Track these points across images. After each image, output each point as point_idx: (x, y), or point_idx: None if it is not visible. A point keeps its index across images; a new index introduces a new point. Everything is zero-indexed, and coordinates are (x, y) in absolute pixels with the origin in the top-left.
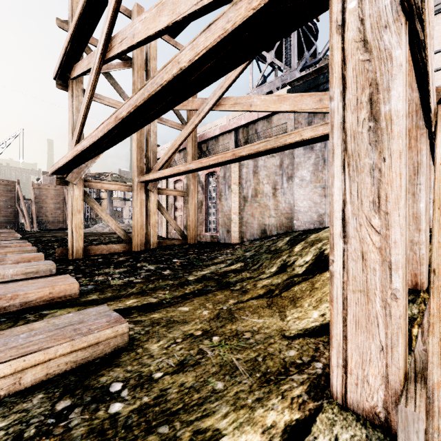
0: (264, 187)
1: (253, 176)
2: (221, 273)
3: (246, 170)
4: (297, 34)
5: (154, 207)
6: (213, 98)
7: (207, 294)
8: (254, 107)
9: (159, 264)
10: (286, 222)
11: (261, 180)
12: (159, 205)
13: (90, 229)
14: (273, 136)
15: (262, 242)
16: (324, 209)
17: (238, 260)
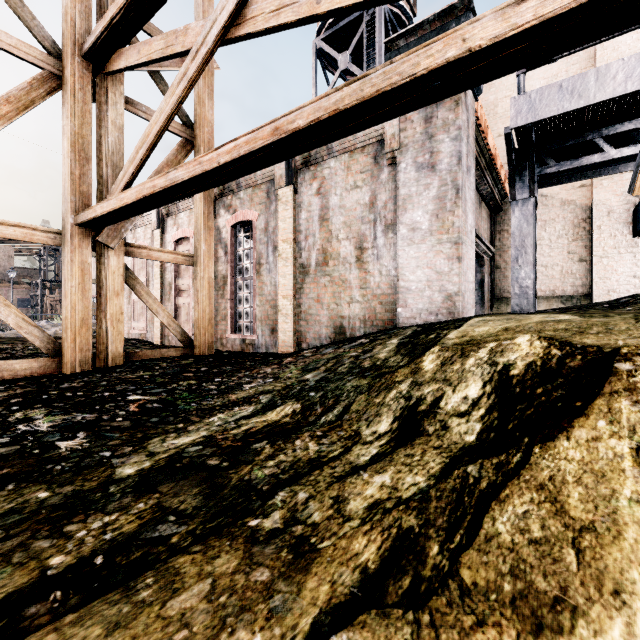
0: (341, 247)
1: (319, 227)
2: (234, 441)
3: (306, 215)
4: (384, 32)
5: (117, 281)
6: (227, 4)
7: (137, 580)
8: (328, 0)
9: (76, 413)
10: (383, 311)
11: (335, 232)
12: (132, 279)
13: (16, 332)
14: (358, 149)
15: (340, 351)
16: (458, 285)
17: (288, 395)
